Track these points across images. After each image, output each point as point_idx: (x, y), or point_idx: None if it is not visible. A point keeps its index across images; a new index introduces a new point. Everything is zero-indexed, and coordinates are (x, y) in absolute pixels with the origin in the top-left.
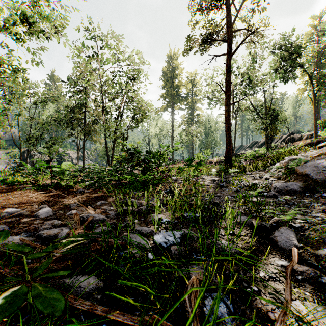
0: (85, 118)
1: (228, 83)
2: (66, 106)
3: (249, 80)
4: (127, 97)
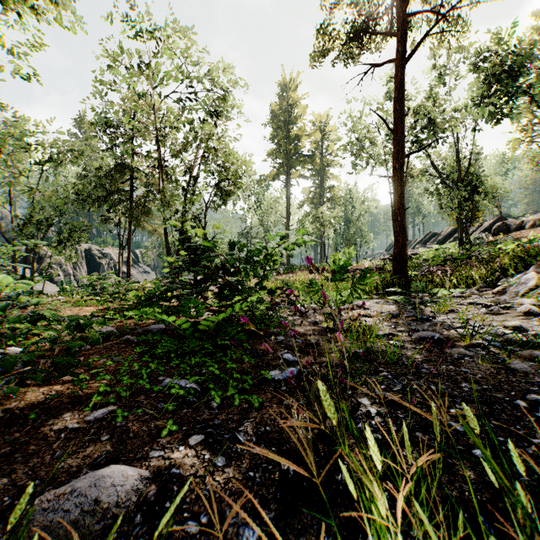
0: (131, 191)
1: (401, 115)
2: (96, 168)
3: (428, 119)
4: (205, 148)
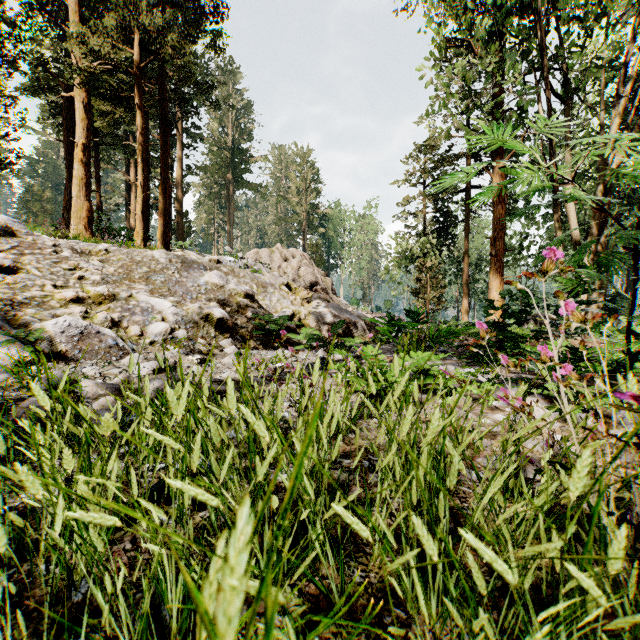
0: None
1: None
2: None
3: None
4: None
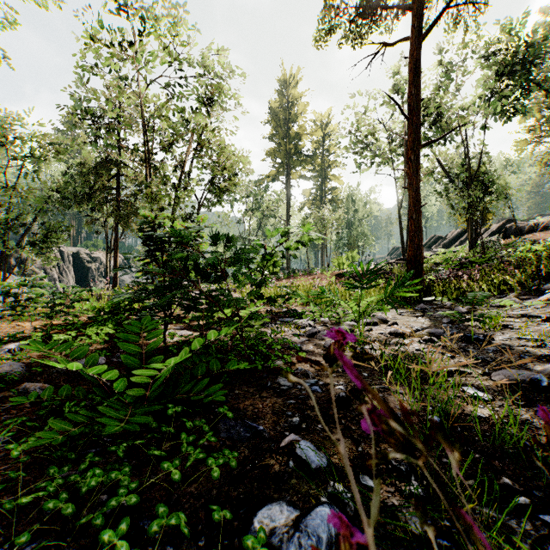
0: (119, 189)
1: (416, 101)
2: (79, 164)
3: (438, 114)
4: (198, 140)
